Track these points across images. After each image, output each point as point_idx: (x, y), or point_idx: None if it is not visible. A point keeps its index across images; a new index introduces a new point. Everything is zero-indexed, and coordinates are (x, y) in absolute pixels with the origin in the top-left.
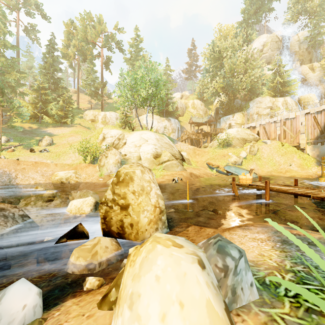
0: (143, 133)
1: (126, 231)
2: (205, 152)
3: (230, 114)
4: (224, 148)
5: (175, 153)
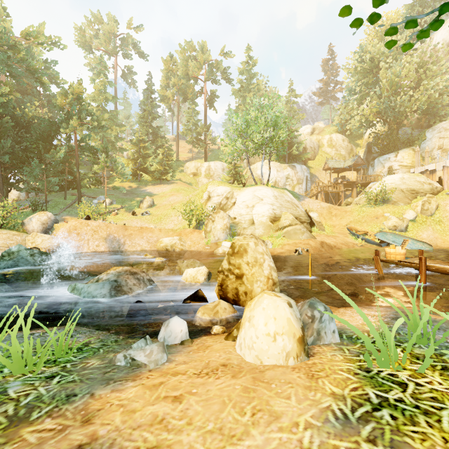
0: (257, 189)
1: (240, 299)
2: (346, 212)
3: (392, 151)
4: (377, 206)
5: (300, 214)
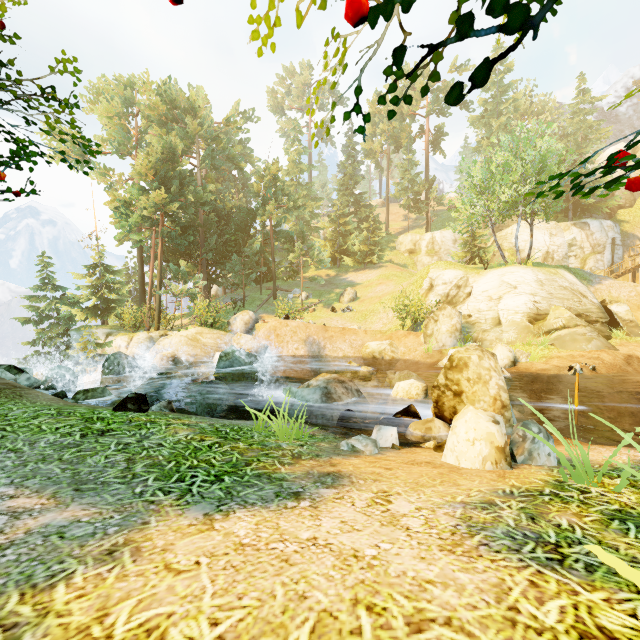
0: (506, 272)
1: None
2: None
3: None
4: None
5: (588, 308)
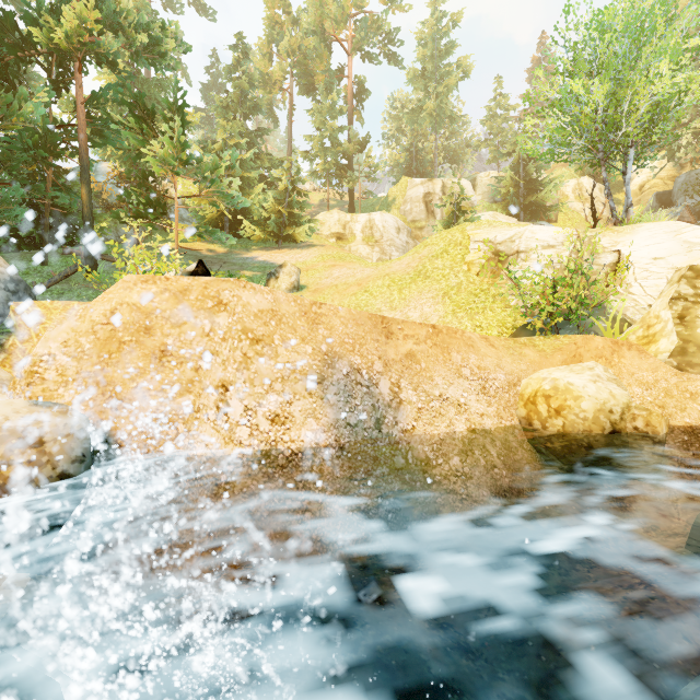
0: (682, 226)
1: None
2: None
3: None
4: None
5: None
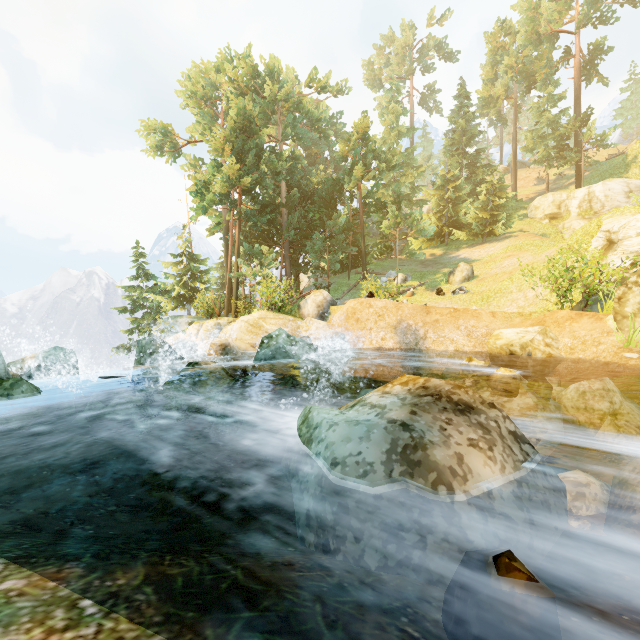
0: None
1: None
2: None
3: None
4: None
5: None
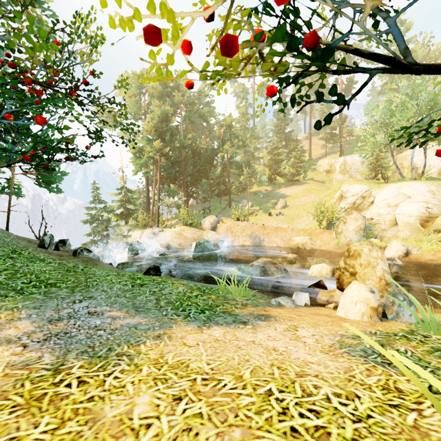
0: (403, 186)
1: None
2: None
3: None
4: None
5: None
